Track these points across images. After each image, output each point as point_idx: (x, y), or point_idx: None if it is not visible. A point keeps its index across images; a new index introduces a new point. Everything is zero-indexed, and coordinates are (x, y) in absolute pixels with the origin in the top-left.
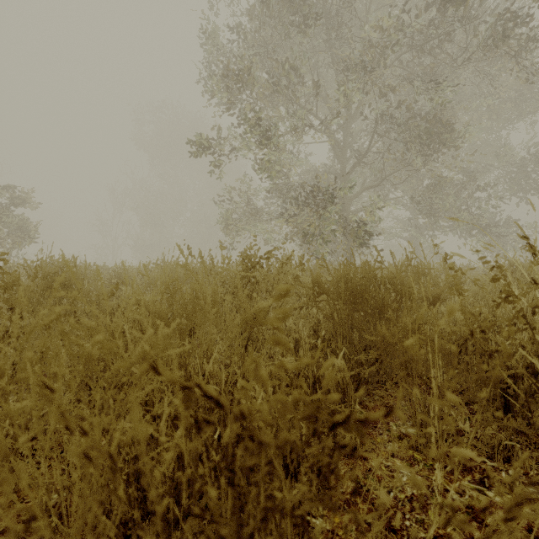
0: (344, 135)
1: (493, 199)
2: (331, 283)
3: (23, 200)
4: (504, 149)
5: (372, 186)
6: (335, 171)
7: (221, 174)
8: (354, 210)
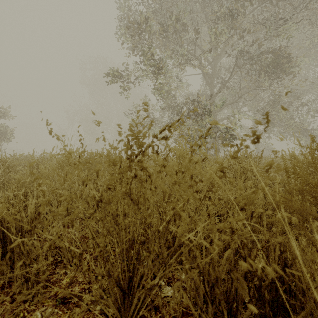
0: (212, 69)
1: (313, 111)
2: None
3: (3, 114)
4: None
5: (231, 103)
6: (206, 94)
7: (129, 93)
8: (219, 119)
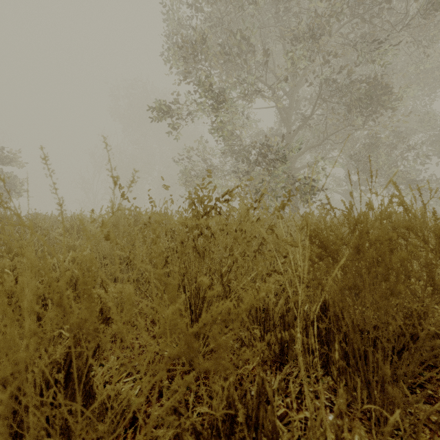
0: (289, 101)
1: (422, 157)
2: (338, 237)
3: (10, 160)
4: (431, 113)
5: (314, 146)
6: (281, 133)
7: (180, 134)
8: (299, 168)
